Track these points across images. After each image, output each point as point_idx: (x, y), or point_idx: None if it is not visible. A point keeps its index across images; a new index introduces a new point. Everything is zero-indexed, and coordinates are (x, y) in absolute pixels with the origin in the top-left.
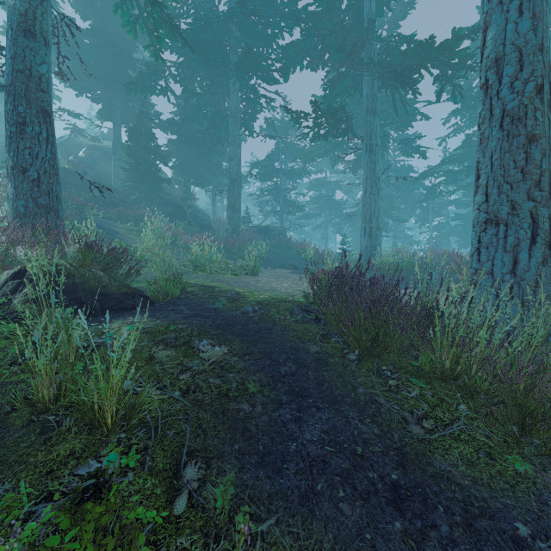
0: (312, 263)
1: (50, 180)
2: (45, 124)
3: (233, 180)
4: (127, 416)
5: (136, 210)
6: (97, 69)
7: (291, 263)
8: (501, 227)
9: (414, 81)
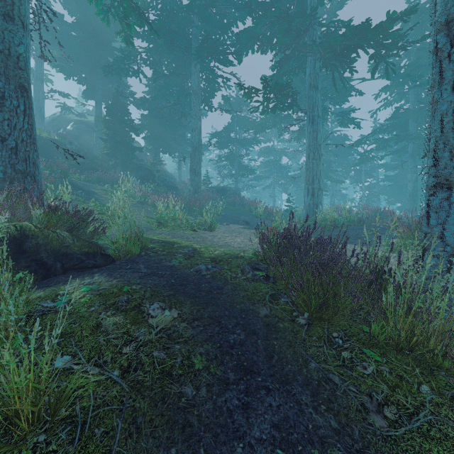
0: (262, 218)
1: (27, 148)
2: (22, 98)
3: (195, 148)
4: (52, 409)
5: (113, 174)
6: (82, 56)
7: (244, 218)
8: None
9: (351, 60)
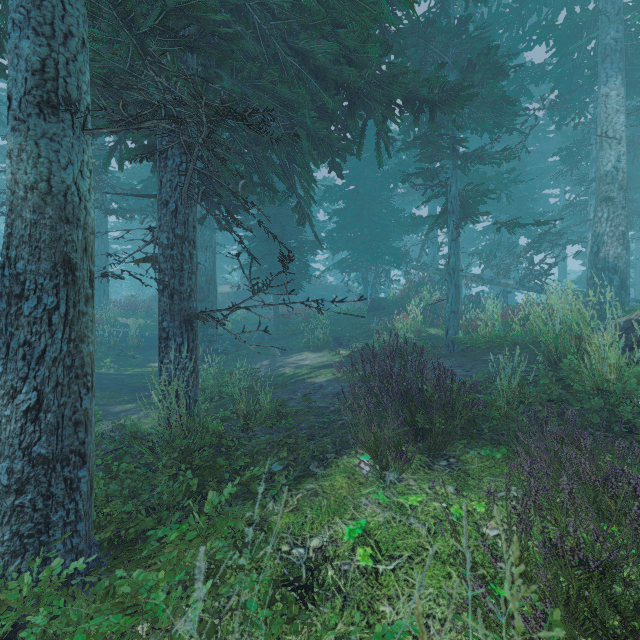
0: None
1: None
2: None
3: None
4: None
5: None
6: None
7: None
8: (98, 291)
9: None
